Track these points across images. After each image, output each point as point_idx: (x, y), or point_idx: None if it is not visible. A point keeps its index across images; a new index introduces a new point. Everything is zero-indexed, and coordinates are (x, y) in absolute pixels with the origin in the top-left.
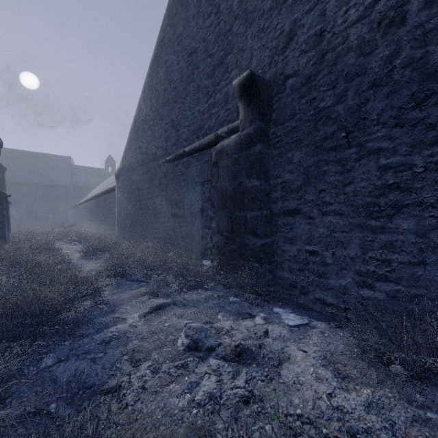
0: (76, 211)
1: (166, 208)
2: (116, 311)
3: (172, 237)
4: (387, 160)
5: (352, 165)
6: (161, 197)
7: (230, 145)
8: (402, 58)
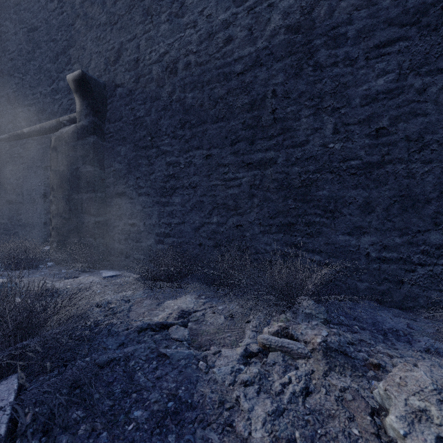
0: None
1: None
2: None
3: (7, 227)
4: (170, 159)
5: (154, 161)
6: None
7: (68, 133)
8: (176, 96)
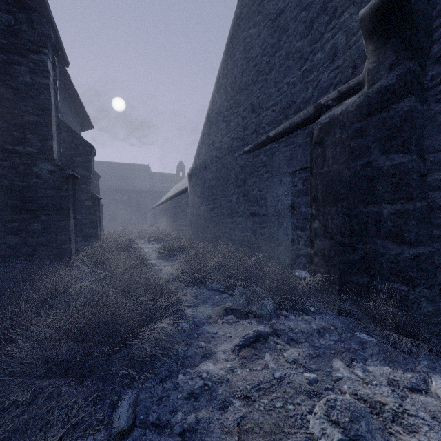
0: (153, 213)
1: (244, 206)
2: (201, 336)
3: (251, 240)
4: None
5: None
6: (237, 194)
7: (347, 111)
8: None
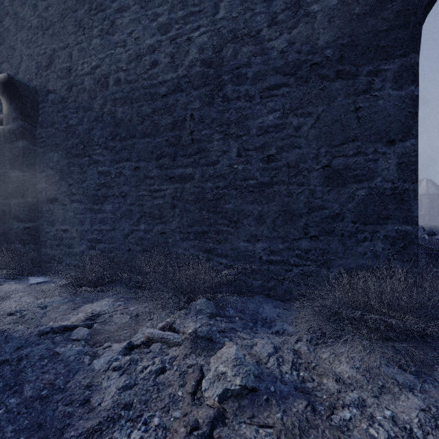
0: None
1: None
2: None
3: None
4: (102, 168)
5: (86, 169)
6: None
7: None
8: (107, 109)
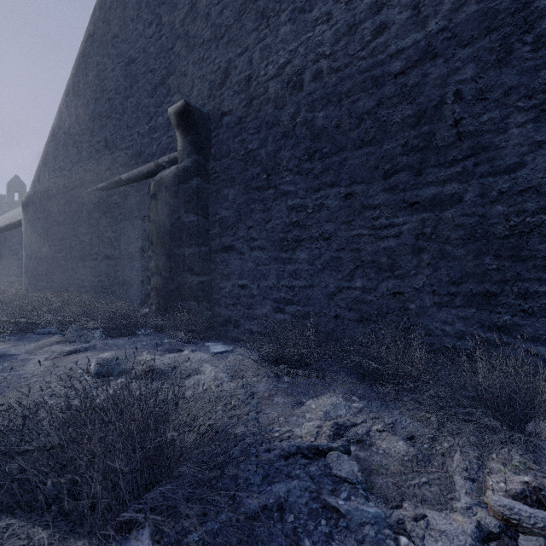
0: None
1: (98, 248)
2: (13, 359)
3: (105, 285)
4: (292, 202)
5: (271, 205)
6: (90, 234)
7: (168, 176)
8: (301, 118)
